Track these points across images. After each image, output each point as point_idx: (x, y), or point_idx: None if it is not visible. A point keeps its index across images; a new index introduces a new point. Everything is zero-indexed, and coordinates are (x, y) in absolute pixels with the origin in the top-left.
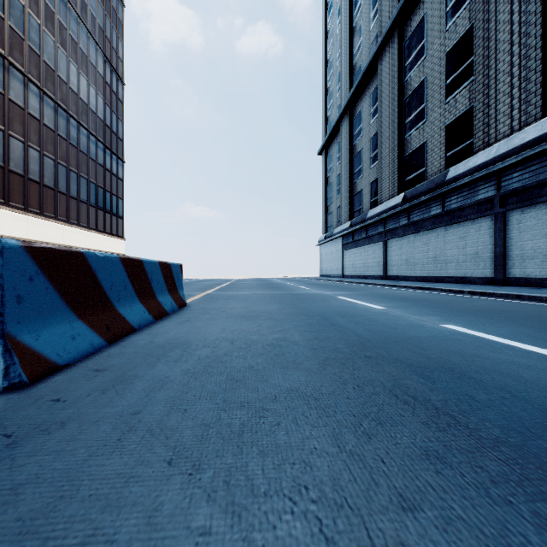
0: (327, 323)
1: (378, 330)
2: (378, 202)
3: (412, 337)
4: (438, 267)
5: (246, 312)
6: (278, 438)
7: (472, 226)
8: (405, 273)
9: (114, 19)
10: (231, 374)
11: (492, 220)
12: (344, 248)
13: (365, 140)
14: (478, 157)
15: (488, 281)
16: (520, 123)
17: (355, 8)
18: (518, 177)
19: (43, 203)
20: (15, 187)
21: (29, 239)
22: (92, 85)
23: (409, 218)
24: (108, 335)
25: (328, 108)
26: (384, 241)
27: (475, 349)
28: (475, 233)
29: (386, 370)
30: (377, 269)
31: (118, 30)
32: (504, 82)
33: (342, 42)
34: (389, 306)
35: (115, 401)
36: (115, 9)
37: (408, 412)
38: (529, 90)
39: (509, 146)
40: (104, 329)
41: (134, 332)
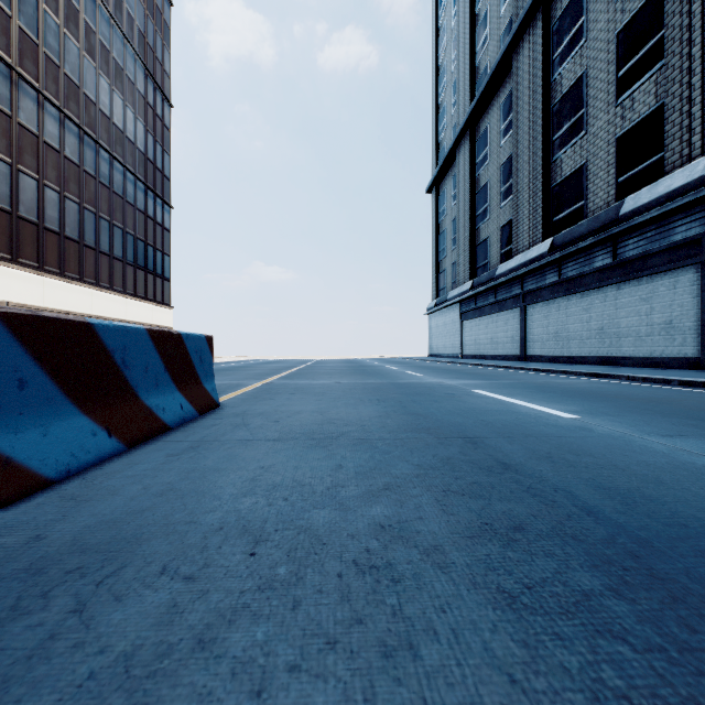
0: (487, 460)
1: (625, 488)
2: (512, 254)
3: None
4: (605, 342)
5: (317, 424)
6: None
7: (662, 281)
8: (554, 352)
9: (159, 21)
10: None
11: (697, 272)
12: (463, 317)
13: (493, 169)
14: (673, 178)
15: (690, 364)
16: None
17: None
18: None
19: (63, 261)
20: (27, 239)
21: (45, 308)
22: (130, 106)
23: (560, 273)
24: None
25: (440, 129)
26: (521, 307)
27: None
28: (668, 292)
29: None
30: (511, 346)
31: (164, 35)
32: None
33: (460, 37)
34: (575, 410)
35: None
36: (160, 8)
37: None
38: None
39: None
40: None
41: (39, 491)
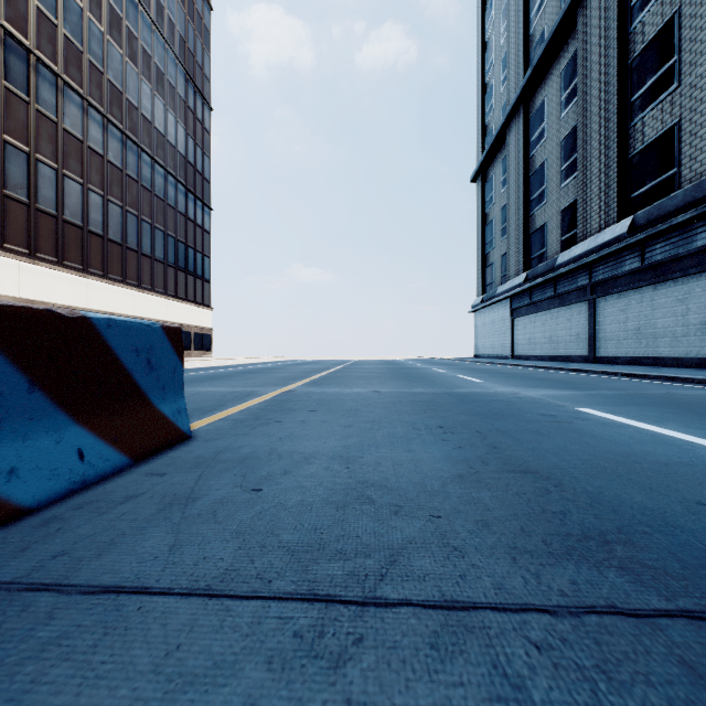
0: None
1: None
2: (576, 239)
3: None
4: None
5: (335, 503)
6: None
7: None
8: (634, 353)
9: (199, 25)
10: None
11: None
12: (515, 314)
13: (551, 146)
14: None
15: None
16: None
17: None
18: None
19: (107, 263)
20: (72, 242)
21: (89, 309)
22: (171, 110)
23: (644, 258)
24: None
25: (487, 111)
26: (589, 300)
27: None
28: None
29: None
30: (575, 346)
31: (204, 40)
32: None
33: (510, 6)
34: None
35: None
36: (200, 13)
37: None
38: None
39: None
40: None
41: None
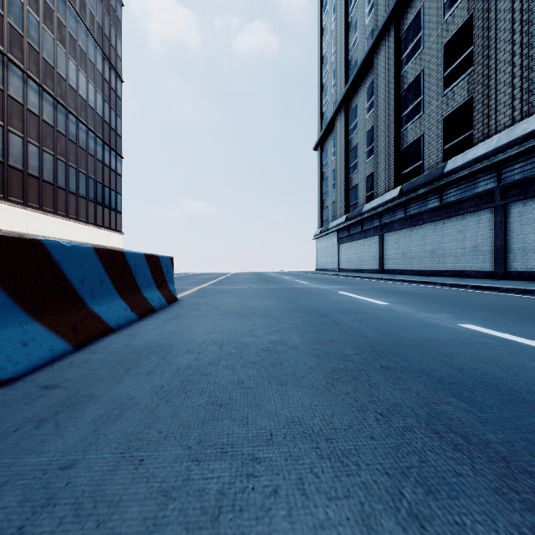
0: (329, 321)
1: (387, 330)
2: (374, 196)
3: (429, 339)
4: (435, 260)
5: (240, 308)
6: (275, 525)
7: (471, 219)
8: (401, 267)
9: (113, 17)
10: (214, 394)
11: (492, 213)
12: (340, 242)
13: (360, 135)
14: (477, 149)
15: (488, 275)
16: (522, 113)
17: (351, 4)
18: (520, 168)
19: (42, 198)
20: (15, 182)
21: (28, 234)
22: (91, 81)
23: (406, 211)
24: (76, 338)
25: (324, 103)
26: (380, 235)
27: (511, 356)
28: (474, 226)
29: (412, 388)
30: (373, 263)
31: (117, 28)
32: (505, 72)
33: (337, 37)
34: (392, 301)
35: (48, 441)
36: (114, 8)
37: (466, 466)
38: (531, 79)
39: (511, 137)
40: (71, 331)
41: (111, 333)
